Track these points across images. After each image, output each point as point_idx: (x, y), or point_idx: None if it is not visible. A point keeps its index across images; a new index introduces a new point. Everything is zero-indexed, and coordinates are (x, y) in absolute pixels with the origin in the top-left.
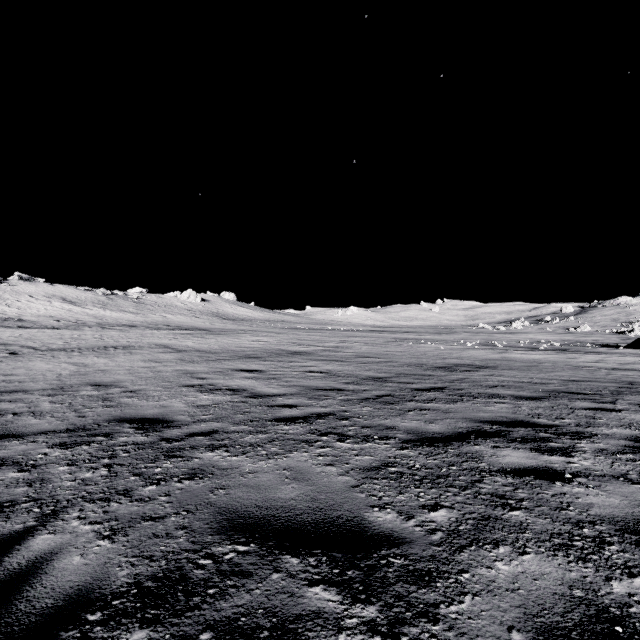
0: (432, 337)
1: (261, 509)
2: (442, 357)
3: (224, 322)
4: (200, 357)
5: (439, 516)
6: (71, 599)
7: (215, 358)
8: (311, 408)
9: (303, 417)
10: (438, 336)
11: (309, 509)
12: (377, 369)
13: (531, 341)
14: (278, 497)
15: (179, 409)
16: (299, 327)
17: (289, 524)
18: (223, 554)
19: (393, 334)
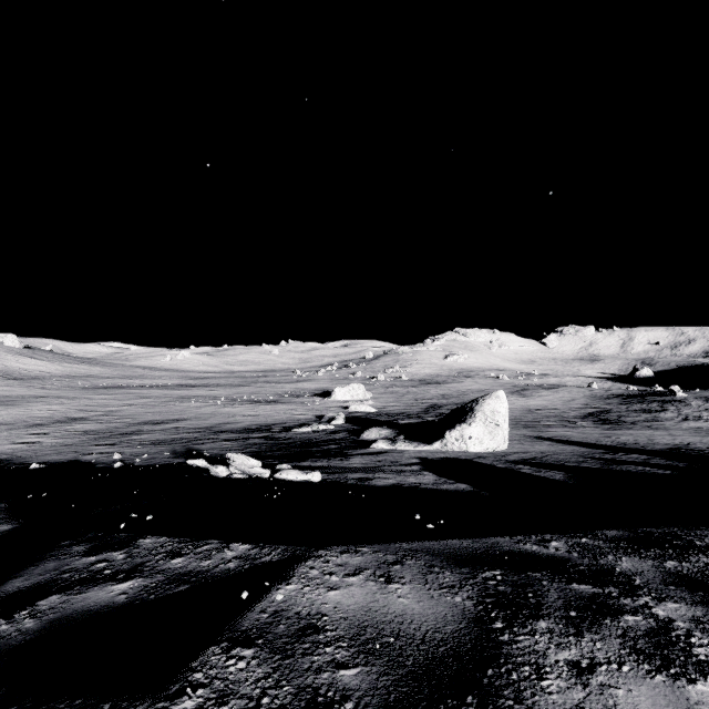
0: (215, 393)
1: (37, 457)
2: (174, 415)
3: (9, 384)
4: (0, 428)
5: (69, 454)
6: (10, 462)
7: (12, 428)
8: (62, 445)
9: (56, 447)
10: (224, 391)
11: (46, 456)
12: (117, 426)
13: (283, 392)
14: (41, 456)
15: (6, 450)
16: (103, 385)
17: (42, 457)
18: (30, 459)
19: (188, 390)
